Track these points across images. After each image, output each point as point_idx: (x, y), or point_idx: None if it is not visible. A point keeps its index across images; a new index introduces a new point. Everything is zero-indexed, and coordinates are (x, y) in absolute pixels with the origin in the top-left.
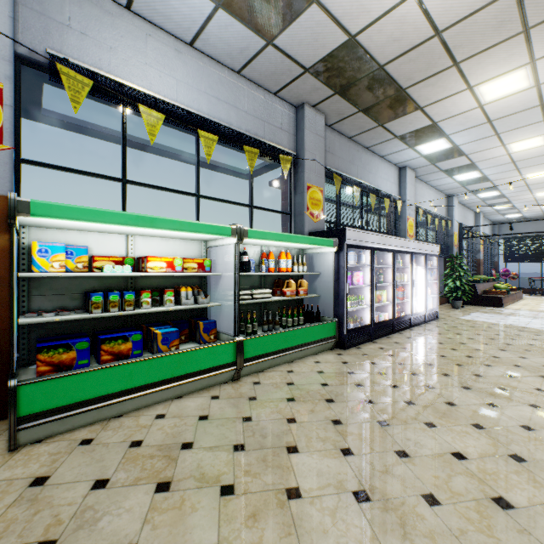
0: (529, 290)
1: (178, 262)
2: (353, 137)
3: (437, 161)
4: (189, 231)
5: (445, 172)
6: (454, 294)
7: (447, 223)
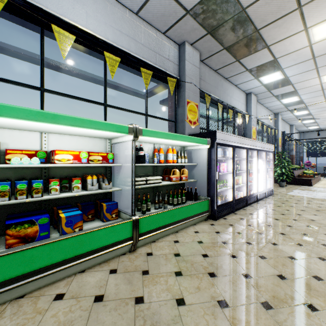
0: (323, 174)
1: (83, 155)
2: (217, 70)
3: (272, 89)
4: (90, 128)
5: (276, 97)
6: (281, 177)
7: (274, 131)
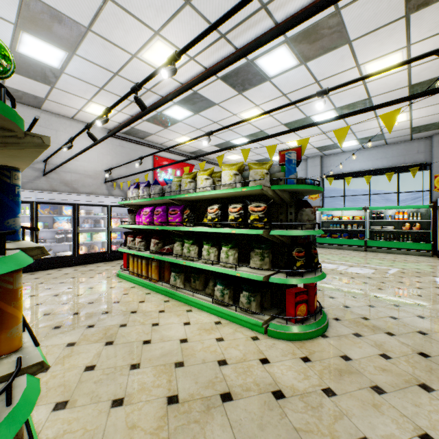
0: None
1: (350, 217)
2: None
3: None
4: (347, 210)
5: None
6: None
7: None
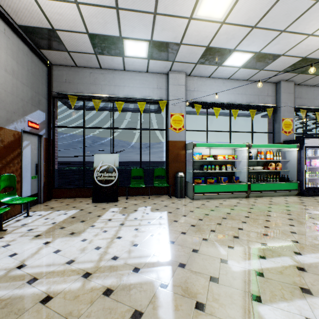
0: None
1: (226, 156)
2: (315, 85)
3: None
4: (231, 147)
5: None
6: None
7: None
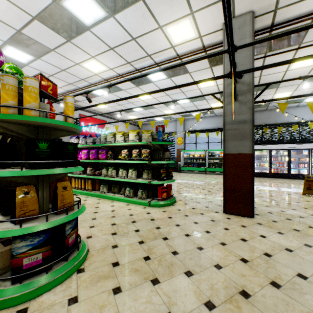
0: None
1: (198, 155)
2: (266, 109)
3: None
4: (197, 151)
5: None
6: None
7: None
